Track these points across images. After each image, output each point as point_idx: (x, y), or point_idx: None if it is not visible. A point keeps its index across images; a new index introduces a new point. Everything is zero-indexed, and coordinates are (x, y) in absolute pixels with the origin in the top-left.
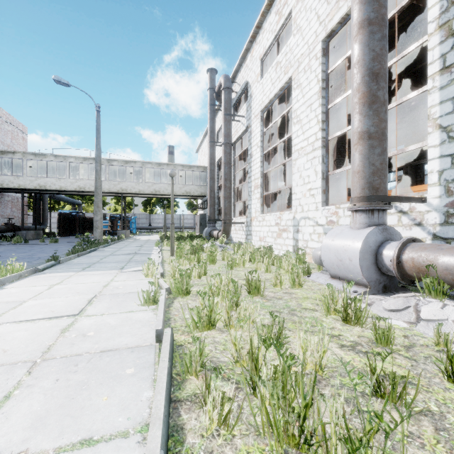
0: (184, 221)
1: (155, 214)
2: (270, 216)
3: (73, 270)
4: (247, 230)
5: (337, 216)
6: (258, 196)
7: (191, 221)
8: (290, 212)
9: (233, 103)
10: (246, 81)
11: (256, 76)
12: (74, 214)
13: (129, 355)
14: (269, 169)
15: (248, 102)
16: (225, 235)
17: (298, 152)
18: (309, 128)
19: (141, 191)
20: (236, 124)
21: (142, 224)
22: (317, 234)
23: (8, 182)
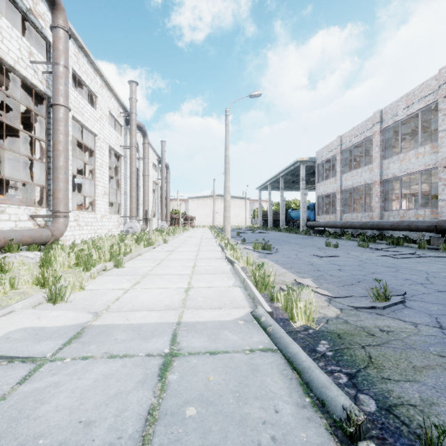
0: None
1: None
2: None
3: (198, 332)
4: None
5: None
6: None
7: None
8: None
9: None
10: None
11: None
12: None
13: (140, 259)
14: None
15: None
16: None
17: None
18: None
19: None
20: None
21: None
22: None
23: None
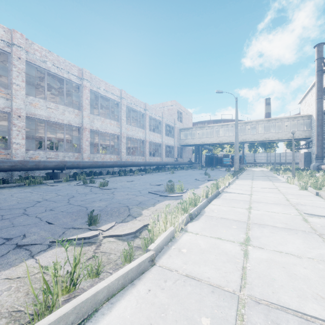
0: (283, 158)
1: (258, 153)
2: None
3: (248, 180)
4: None
5: None
6: None
7: (290, 158)
8: None
9: None
10: None
11: None
12: (213, 155)
13: (308, 196)
14: None
15: None
16: None
17: None
18: None
19: (255, 140)
20: None
21: (249, 160)
22: None
23: (190, 142)
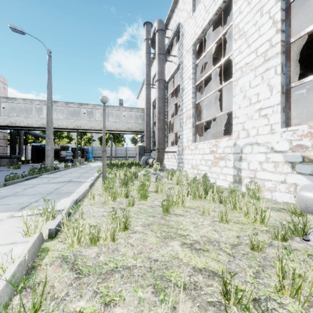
0: (129, 152)
1: (108, 147)
2: (204, 144)
3: None
4: (179, 158)
5: (312, 138)
6: (190, 126)
7: (134, 152)
8: (229, 138)
9: (166, 48)
10: (178, 23)
11: (188, 13)
12: (43, 146)
13: None
14: (202, 98)
15: (180, 41)
16: (159, 162)
17: (241, 70)
18: (259, 36)
19: (92, 128)
20: (169, 65)
21: (98, 154)
22: (272, 163)
23: None
